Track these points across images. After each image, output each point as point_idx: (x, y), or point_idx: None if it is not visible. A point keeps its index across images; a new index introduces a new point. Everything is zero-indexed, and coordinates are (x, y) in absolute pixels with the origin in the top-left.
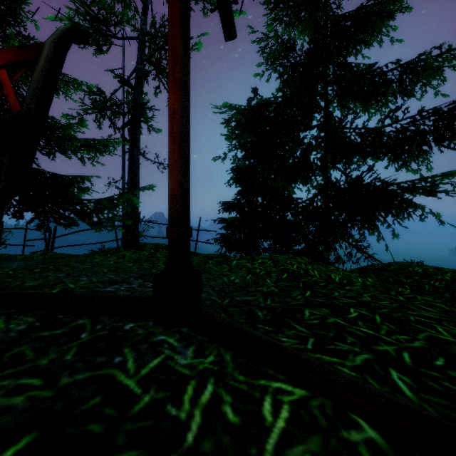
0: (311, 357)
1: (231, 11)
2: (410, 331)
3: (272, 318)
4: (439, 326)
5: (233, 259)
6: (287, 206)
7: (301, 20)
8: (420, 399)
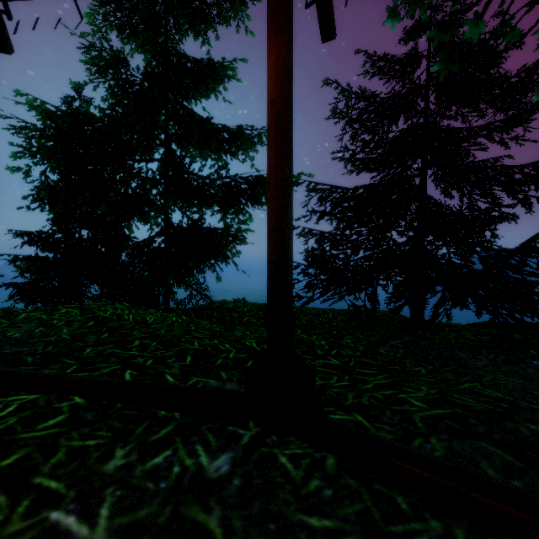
0: (55, 373)
1: (3, 22)
2: (172, 348)
3: (43, 360)
4: (198, 341)
5: (22, 312)
6: (122, 245)
7: (140, 35)
8: (133, 379)
